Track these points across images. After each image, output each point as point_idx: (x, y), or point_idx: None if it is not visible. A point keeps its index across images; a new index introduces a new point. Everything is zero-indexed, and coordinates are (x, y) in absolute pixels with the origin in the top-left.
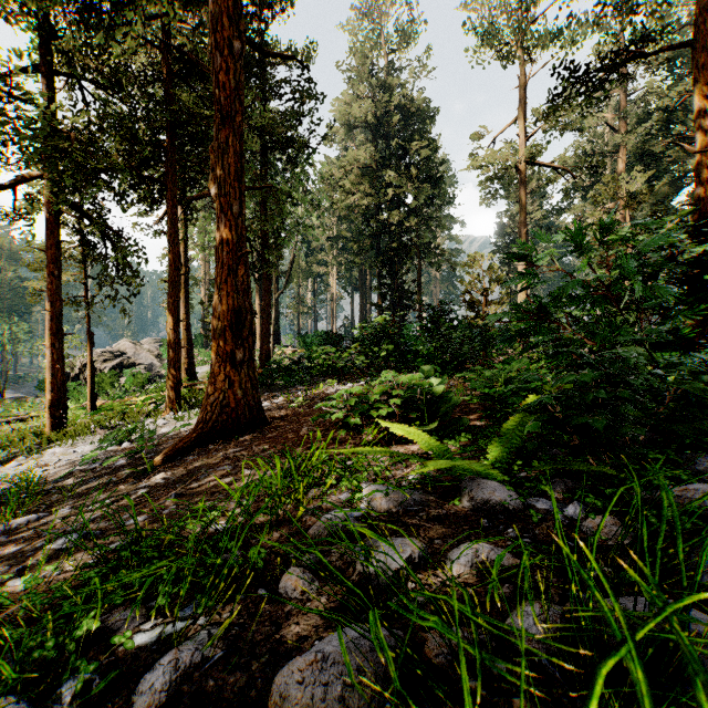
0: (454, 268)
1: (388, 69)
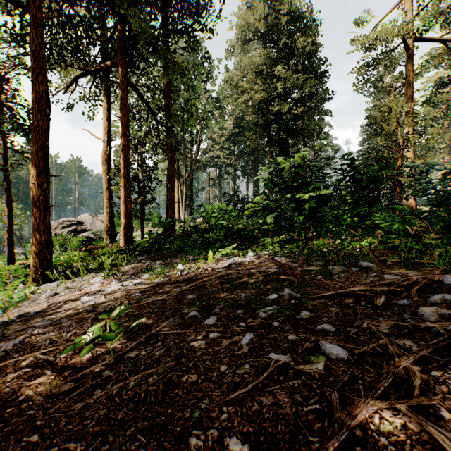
0: (334, 149)
1: None
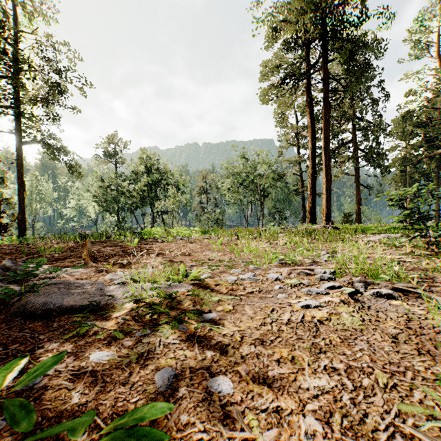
0: None
1: None
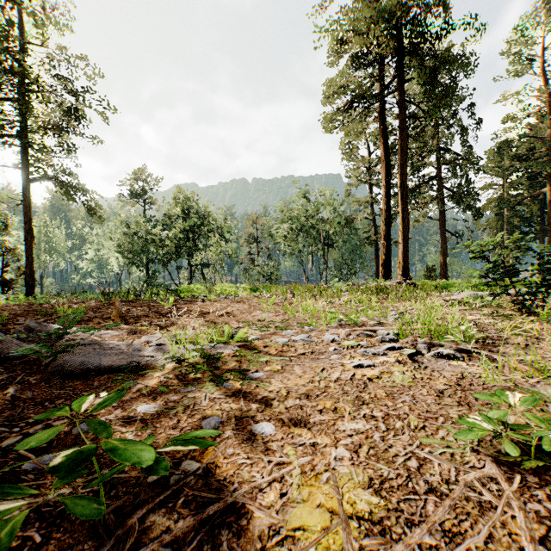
0: None
1: None
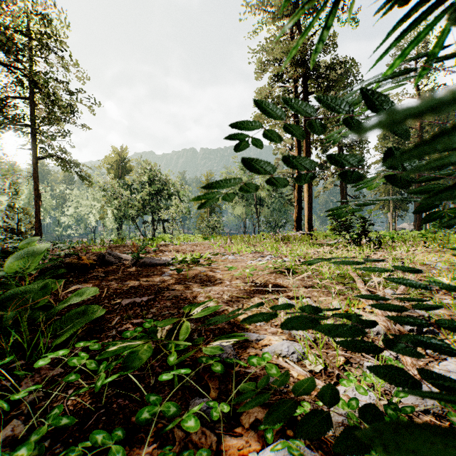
0: None
1: None
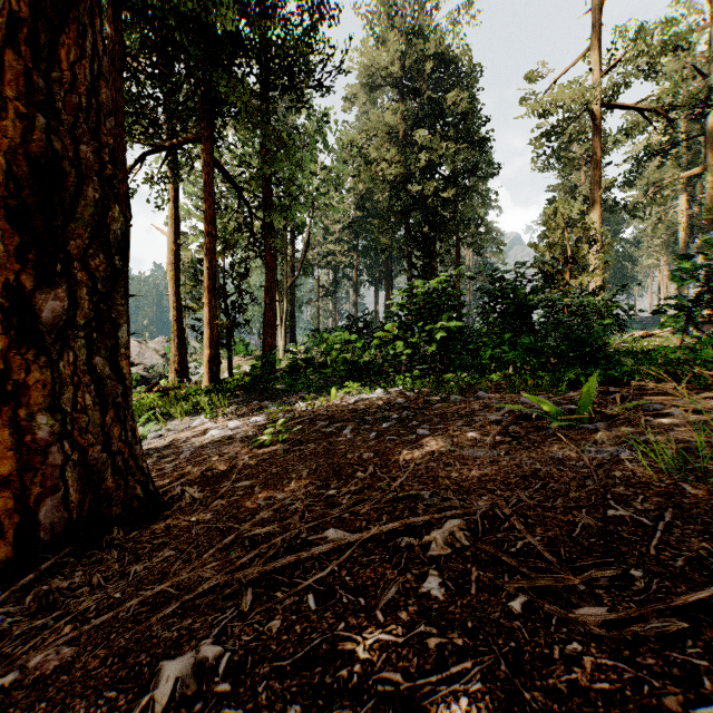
0: (500, 249)
1: (420, 15)
